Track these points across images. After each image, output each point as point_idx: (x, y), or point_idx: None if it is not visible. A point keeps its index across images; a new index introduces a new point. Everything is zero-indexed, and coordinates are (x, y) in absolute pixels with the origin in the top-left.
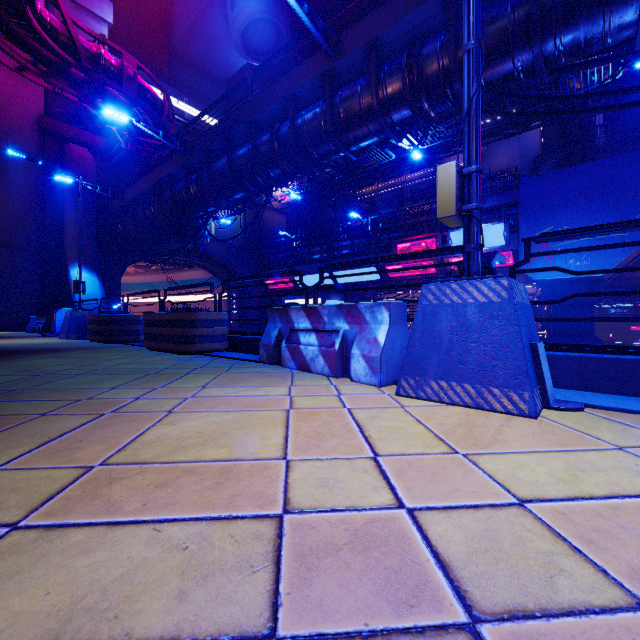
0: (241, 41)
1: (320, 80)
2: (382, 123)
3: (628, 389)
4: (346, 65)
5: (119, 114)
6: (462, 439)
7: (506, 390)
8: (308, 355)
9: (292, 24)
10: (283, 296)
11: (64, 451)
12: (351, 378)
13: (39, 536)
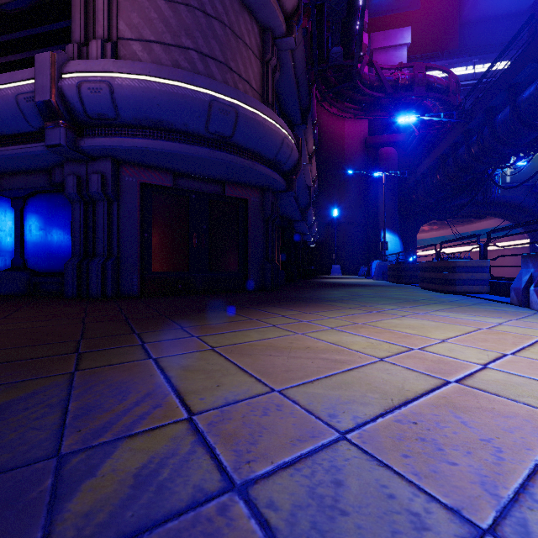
0: None
1: None
2: None
3: None
4: None
5: (408, 117)
6: None
7: None
8: None
9: None
10: None
11: (351, 318)
12: None
13: (337, 331)
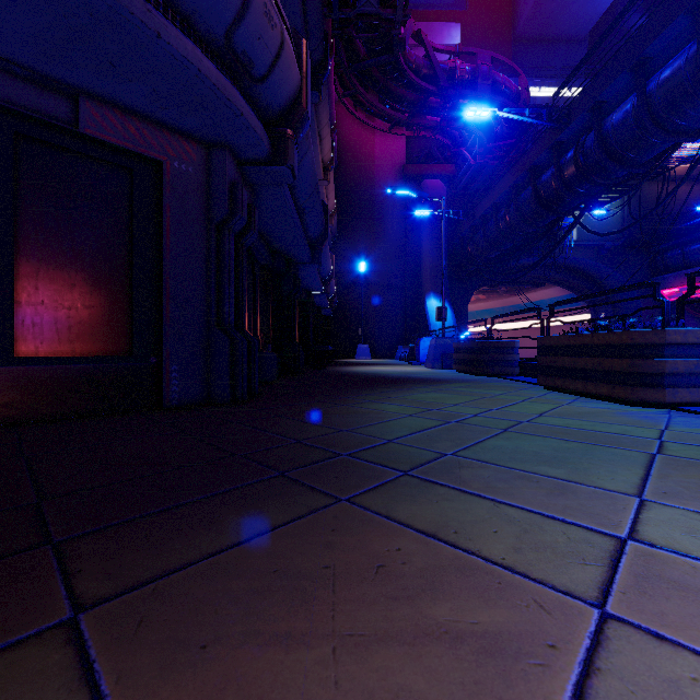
0: None
1: None
2: None
3: None
4: None
5: (480, 110)
6: None
7: None
8: None
9: None
10: (696, 311)
11: None
12: None
13: None
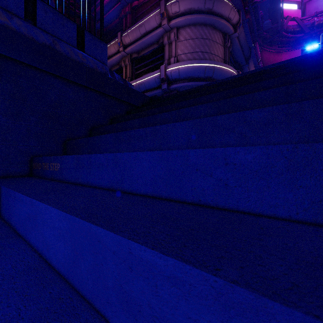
0: None
1: None
2: None
3: None
4: None
5: (313, 46)
6: None
7: None
8: None
9: None
10: None
11: None
12: None
13: None
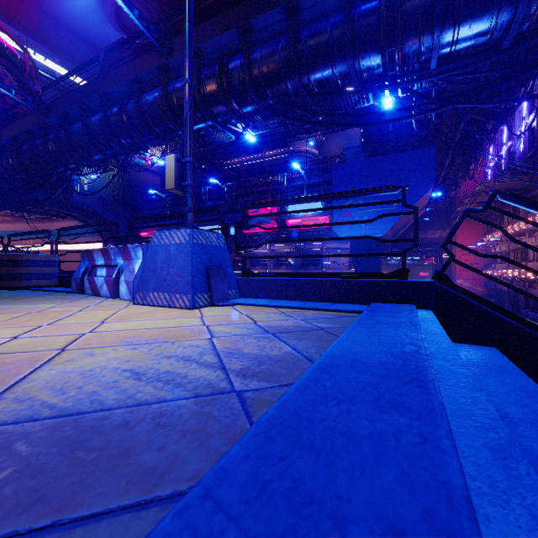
0: (115, 16)
1: (158, 71)
2: (204, 113)
3: (279, 296)
4: (177, 63)
5: None
6: (121, 318)
7: (182, 295)
8: (99, 284)
9: (170, 9)
10: None
11: None
12: (120, 297)
13: None
